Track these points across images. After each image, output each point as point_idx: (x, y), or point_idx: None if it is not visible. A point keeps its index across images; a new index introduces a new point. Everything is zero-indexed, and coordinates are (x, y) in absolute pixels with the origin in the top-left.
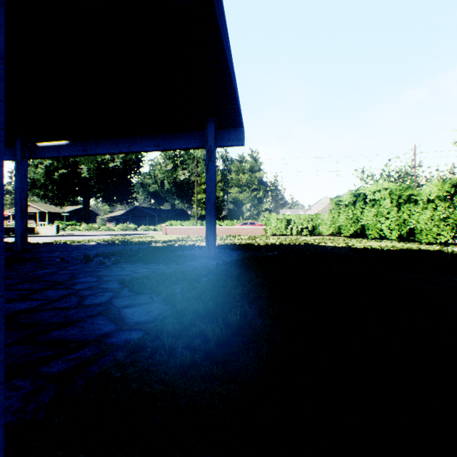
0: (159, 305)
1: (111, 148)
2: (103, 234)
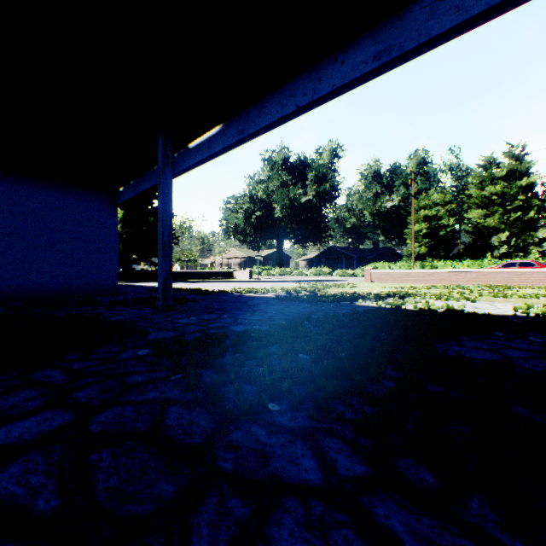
0: None
1: (281, 107)
2: (292, 280)
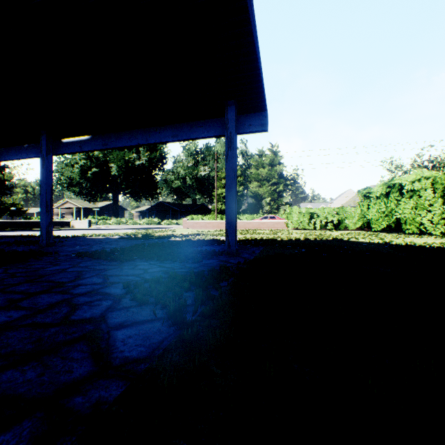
0: (162, 325)
1: (130, 140)
2: (129, 228)
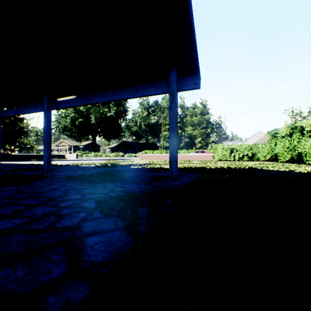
0: (122, 234)
1: (102, 98)
2: (102, 159)
